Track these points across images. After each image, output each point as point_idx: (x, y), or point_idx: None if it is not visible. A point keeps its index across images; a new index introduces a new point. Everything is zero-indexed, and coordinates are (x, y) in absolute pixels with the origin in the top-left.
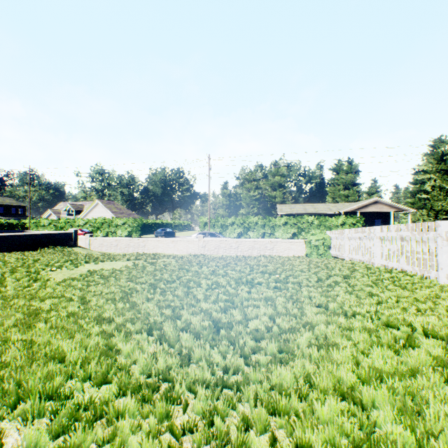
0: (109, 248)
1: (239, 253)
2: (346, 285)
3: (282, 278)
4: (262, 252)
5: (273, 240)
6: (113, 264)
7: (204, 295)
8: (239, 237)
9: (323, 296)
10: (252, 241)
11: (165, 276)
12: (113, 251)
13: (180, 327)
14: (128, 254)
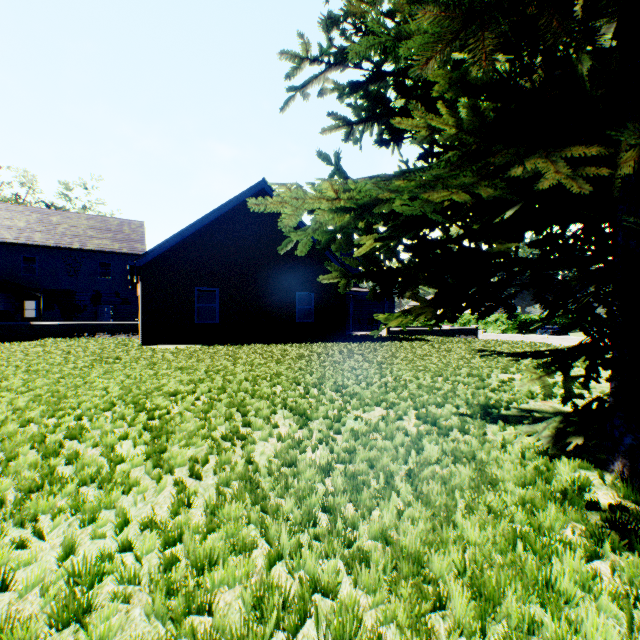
0: None
1: None
2: None
3: None
4: None
5: None
6: None
7: None
8: None
9: None
10: None
11: None
12: None
13: None
14: None
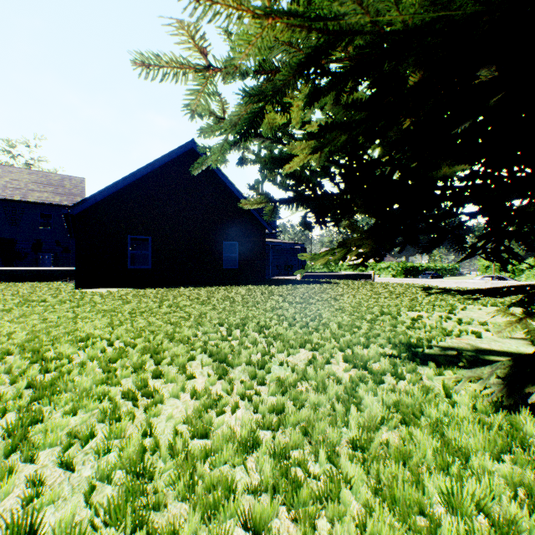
0: None
1: None
2: None
3: None
4: None
5: None
6: None
7: None
8: None
9: None
10: None
11: None
12: None
13: None
14: None
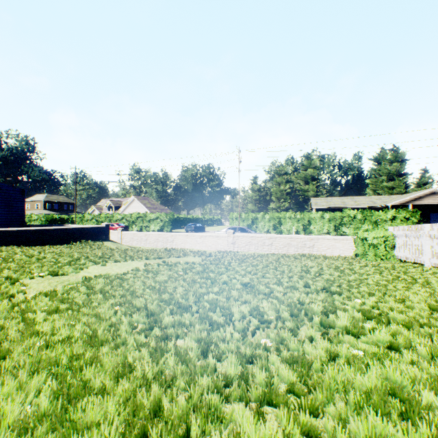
0: (139, 242)
1: (273, 250)
2: None
3: (370, 308)
4: (300, 250)
5: (313, 237)
6: (124, 265)
7: (238, 356)
8: (270, 232)
9: None
10: (288, 238)
11: (177, 295)
12: (142, 246)
13: None
14: (156, 249)
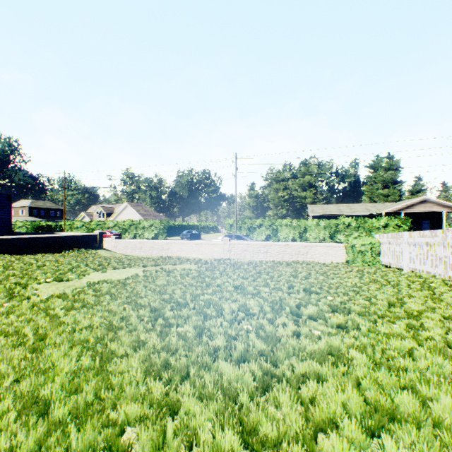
0: (133, 250)
1: (268, 257)
2: (439, 316)
3: (338, 303)
4: (295, 257)
5: (307, 244)
6: (124, 272)
7: (225, 335)
8: (267, 240)
9: (434, 353)
10: (283, 245)
11: (176, 295)
12: (137, 254)
13: (170, 451)
14: (151, 257)
